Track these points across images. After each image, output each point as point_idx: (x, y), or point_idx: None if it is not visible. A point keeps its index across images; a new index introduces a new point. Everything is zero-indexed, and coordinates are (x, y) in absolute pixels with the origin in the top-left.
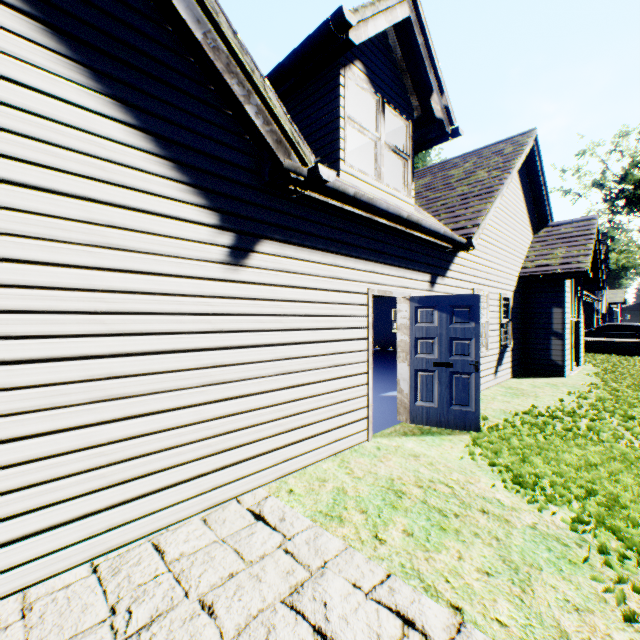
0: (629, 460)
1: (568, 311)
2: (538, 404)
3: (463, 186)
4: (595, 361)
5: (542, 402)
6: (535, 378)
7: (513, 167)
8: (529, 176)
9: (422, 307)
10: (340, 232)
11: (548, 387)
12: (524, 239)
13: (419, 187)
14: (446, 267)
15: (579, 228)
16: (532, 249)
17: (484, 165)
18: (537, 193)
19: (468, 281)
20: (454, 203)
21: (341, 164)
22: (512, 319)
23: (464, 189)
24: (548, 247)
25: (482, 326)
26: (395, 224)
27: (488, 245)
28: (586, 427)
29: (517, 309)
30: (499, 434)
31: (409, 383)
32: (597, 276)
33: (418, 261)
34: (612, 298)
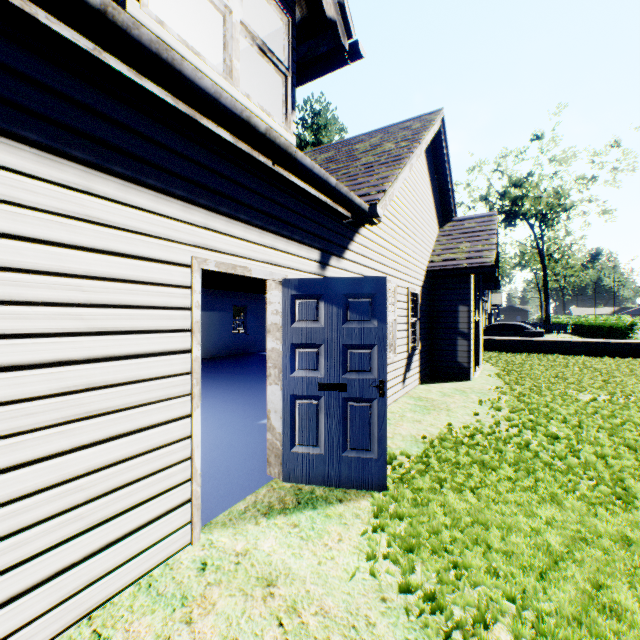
0: (598, 533)
1: (473, 309)
2: (453, 422)
3: (369, 156)
4: (491, 360)
5: (456, 418)
6: (443, 383)
7: (423, 138)
8: (436, 164)
9: (302, 296)
10: (108, 124)
11: (458, 395)
12: (431, 231)
13: (321, 160)
14: (344, 245)
15: (482, 223)
16: (439, 243)
17: (392, 138)
18: (443, 184)
19: (373, 268)
20: (357, 171)
21: (131, 3)
22: (420, 318)
23: (369, 159)
24: (454, 241)
25: (390, 326)
26: (247, 144)
27: (396, 228)
28: (516, 460)
29: (425, 307)
30: (413, 495)
31: (283, 417)
32: (494, 275)
33: (300, 227)
34: (493, 301)
